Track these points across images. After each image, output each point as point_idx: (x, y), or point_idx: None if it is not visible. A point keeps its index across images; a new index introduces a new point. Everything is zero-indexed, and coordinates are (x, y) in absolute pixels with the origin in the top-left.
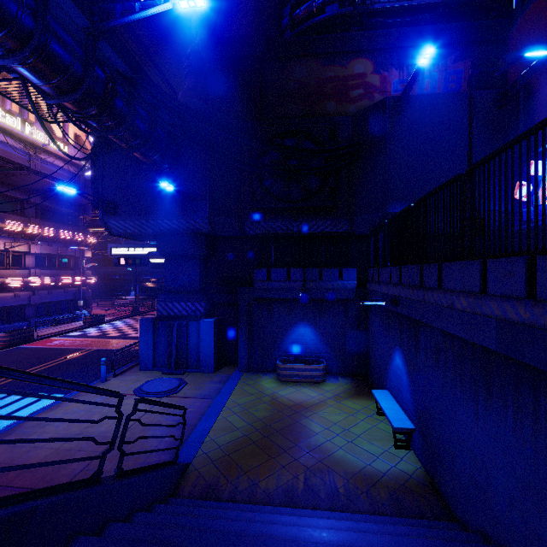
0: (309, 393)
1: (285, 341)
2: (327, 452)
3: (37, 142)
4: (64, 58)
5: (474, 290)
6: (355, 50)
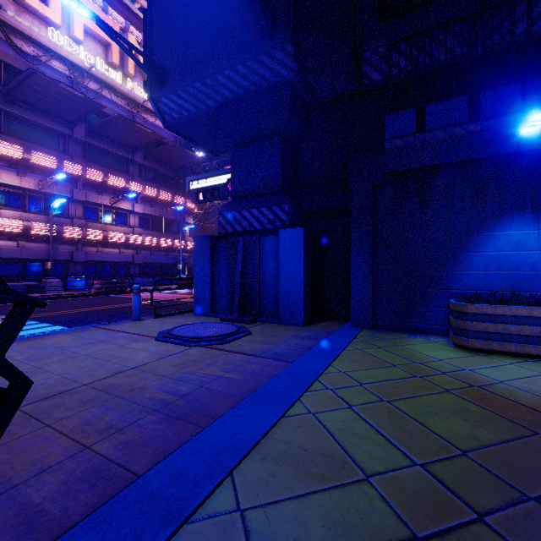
0: None
1: (466, 263)
2: None
3: (138, 98)
4: None
5: None
6: None
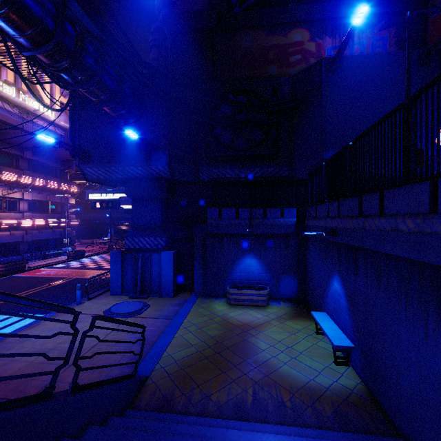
0: (255, 315)
1: (234, 270)
2: (273, 367)
3: (29, 107)
4: (36, 10)
5: (422, 211)
6: (294, 22)
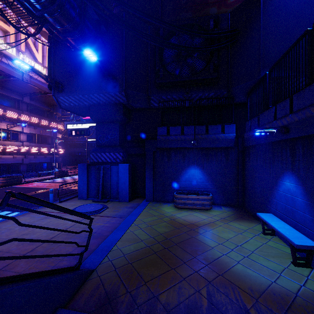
0: (200, 216)
1: (180, 179)
2: (226, 266)
3: None
4: None
5: None
6: None
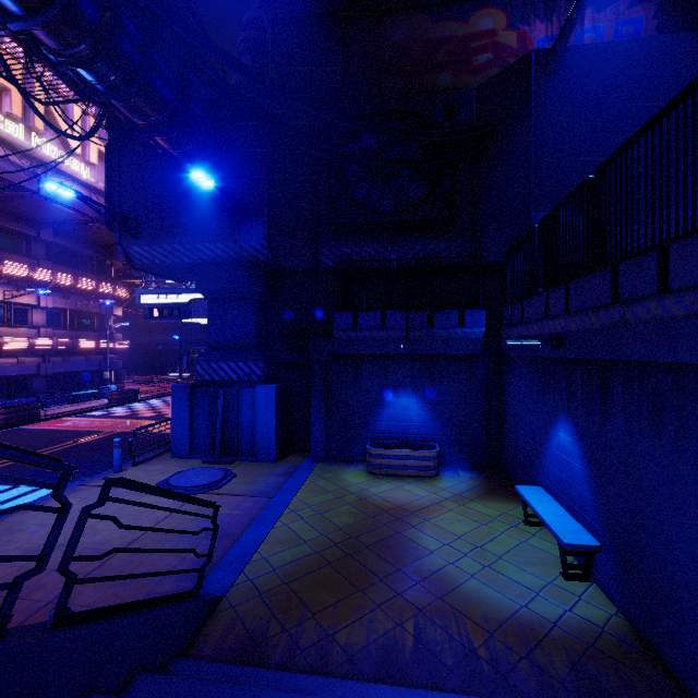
0: (416, 491)
1: (379, 417)
2: (451, 583)
3: (47, 159)
4: None
5: None
6: None
